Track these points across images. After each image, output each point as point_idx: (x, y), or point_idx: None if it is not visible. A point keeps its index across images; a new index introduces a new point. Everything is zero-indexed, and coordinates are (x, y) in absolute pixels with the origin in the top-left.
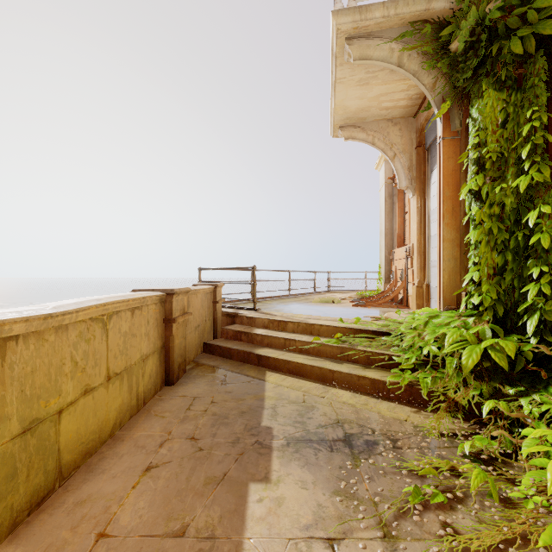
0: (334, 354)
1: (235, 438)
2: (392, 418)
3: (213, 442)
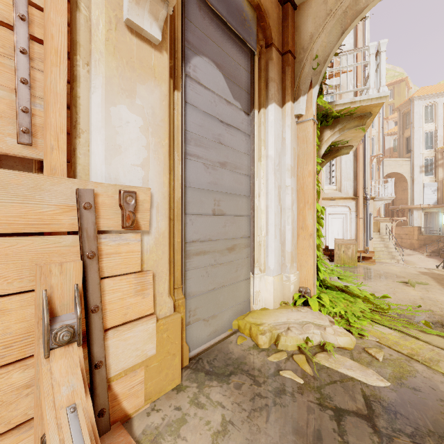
0: None
1: None
2: None
3: None
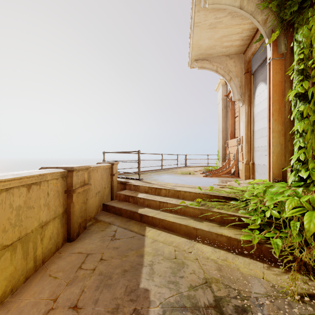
0: (195, 213)
1: (114, 306)
2: (251, 276)
3: (93, 311)
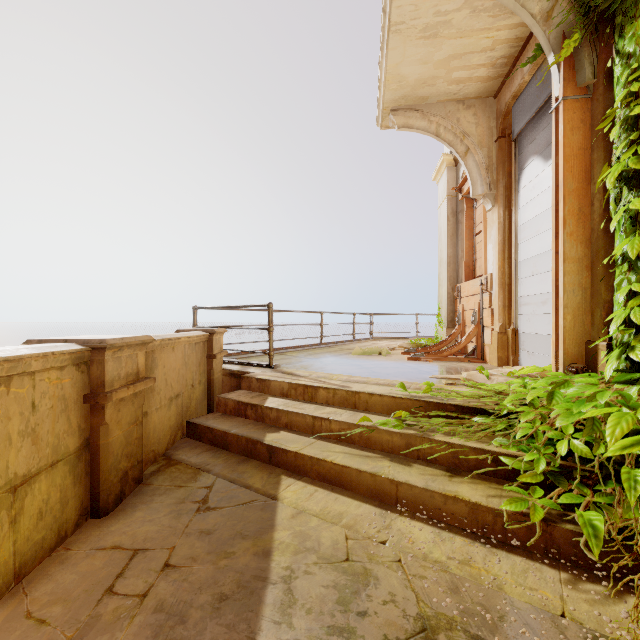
0: (394, 445)
1: None
2: (533, 608)
3: None
